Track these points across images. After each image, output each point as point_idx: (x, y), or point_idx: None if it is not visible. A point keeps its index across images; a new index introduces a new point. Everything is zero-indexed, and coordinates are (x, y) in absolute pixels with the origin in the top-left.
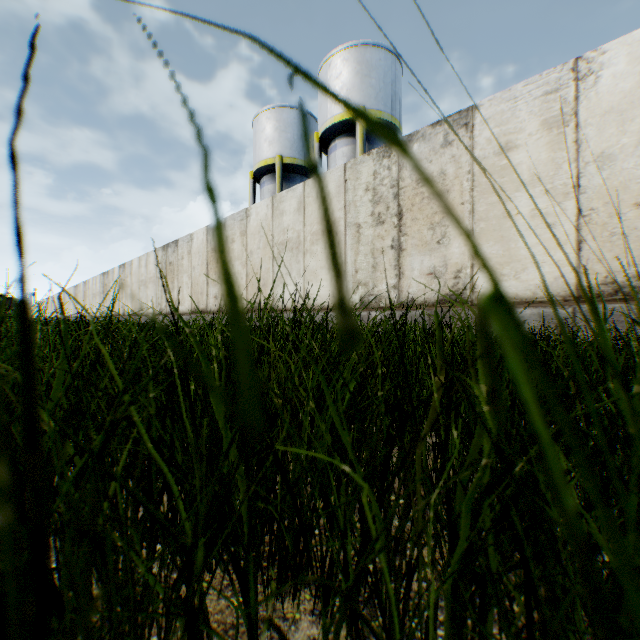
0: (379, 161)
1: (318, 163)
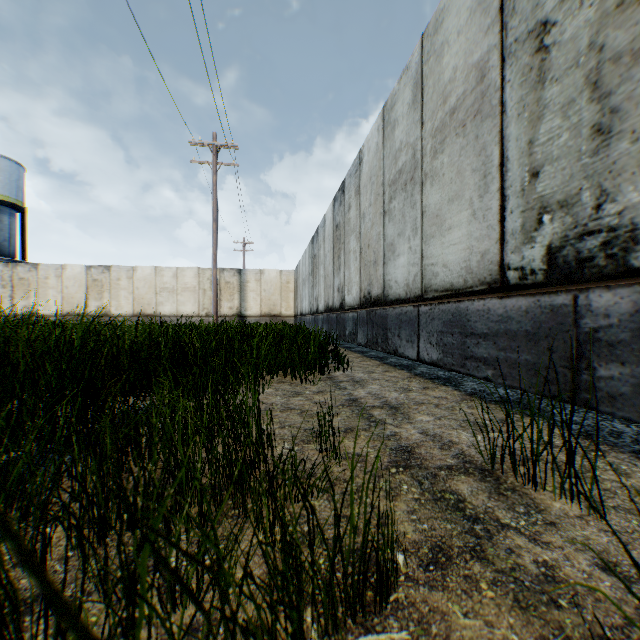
0: (6, 267)
1: None
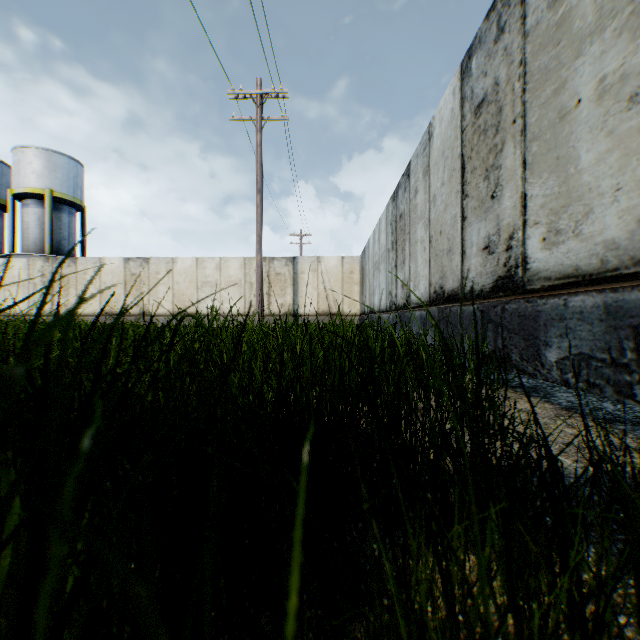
0: (46, 262)
1: (14, 211)
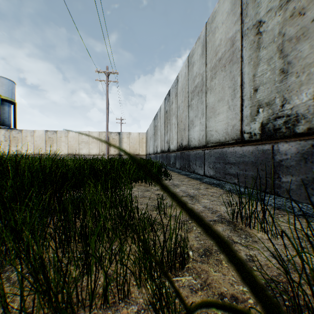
0: (6, 131)
1: None
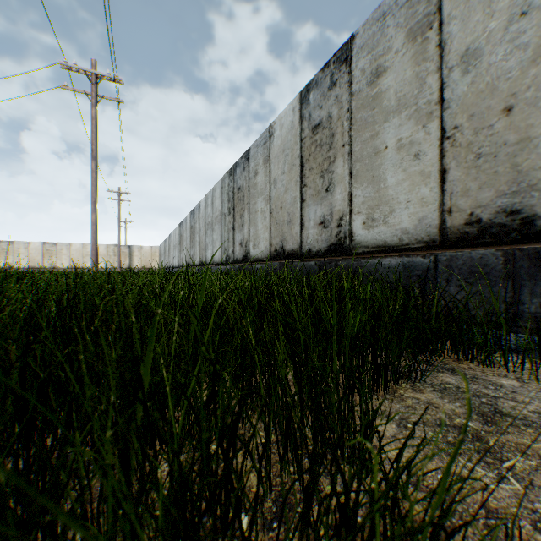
0: None
1: None
